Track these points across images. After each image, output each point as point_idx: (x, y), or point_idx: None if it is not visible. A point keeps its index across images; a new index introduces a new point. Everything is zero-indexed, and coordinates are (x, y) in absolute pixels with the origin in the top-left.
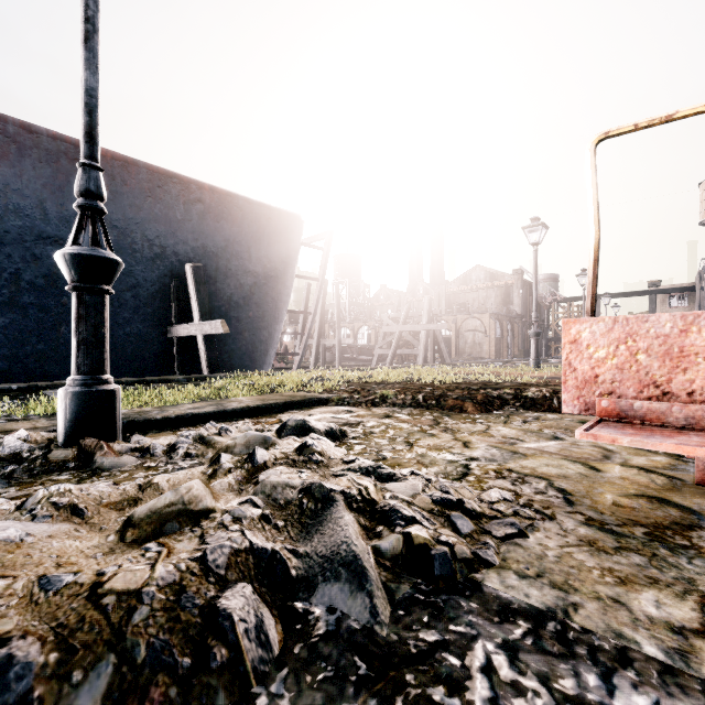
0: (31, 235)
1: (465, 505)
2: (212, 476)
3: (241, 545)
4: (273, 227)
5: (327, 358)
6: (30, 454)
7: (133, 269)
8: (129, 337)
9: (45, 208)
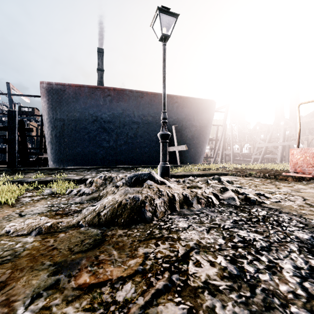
0: (131, 122)
1: (264, 195)
2: None
3: (210, 191)
4: (203, 107)
5: (226, 159)
6: None
7: (156, 129)
8: (154, 152)
9: (134, 113)
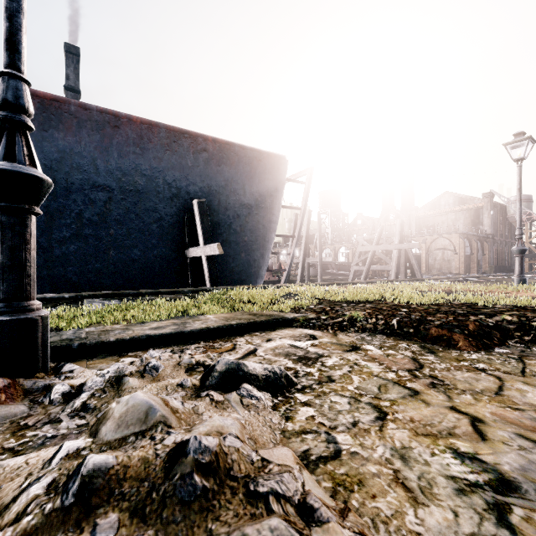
0: (88, 185)
1: None
2: (8, 505)
3: None
4: (263, 167)
5: (312, 273)
6: None
7: (158, 206)
8: (156, 258)
9: (97, 164)
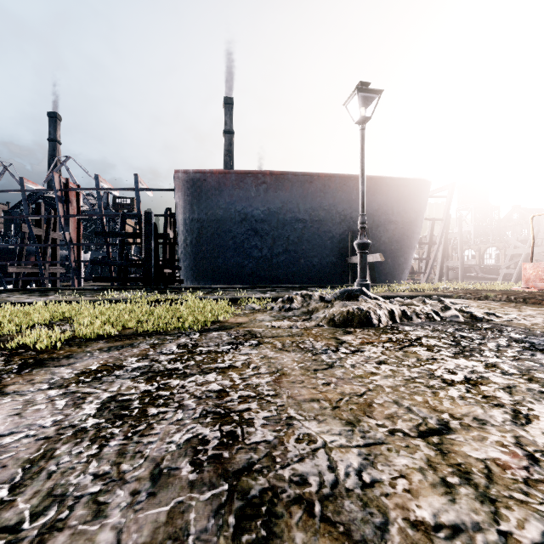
0: (294, 220)
1: (495, 314)
2: None
3: (429, 309)
4: (408, 191)
5: (450, 276)
6: None
7: (331, 229)
8: (327, 264)
9: (299, 207)
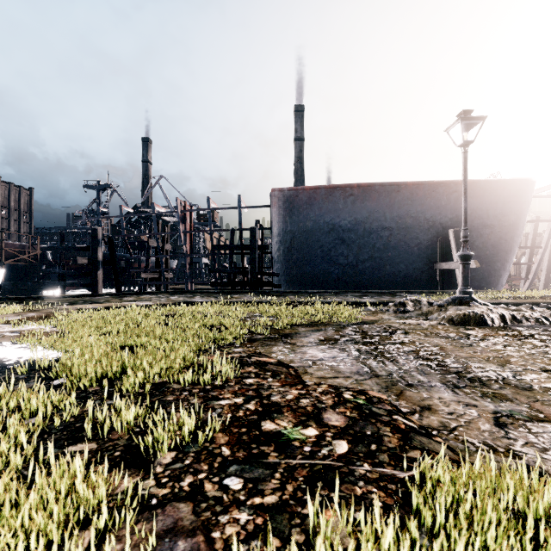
0: (380, 228)
1: None
2: None
3: (538, 315)
4: (507, 193)
5: None
6: None
7: (418, 235)
8: (414, 270)
9: (385, 216)
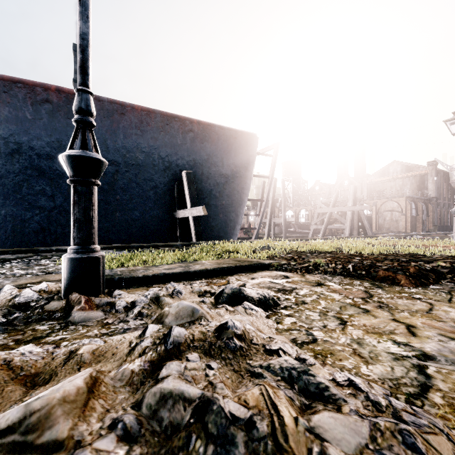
0: None
1: None
2: (130, 352)
3: None
4: (238, 143)
5: (277, 231)
6: (35, 303)
7: (154, 177)
8: (152, 218)
9: (107, 144)
